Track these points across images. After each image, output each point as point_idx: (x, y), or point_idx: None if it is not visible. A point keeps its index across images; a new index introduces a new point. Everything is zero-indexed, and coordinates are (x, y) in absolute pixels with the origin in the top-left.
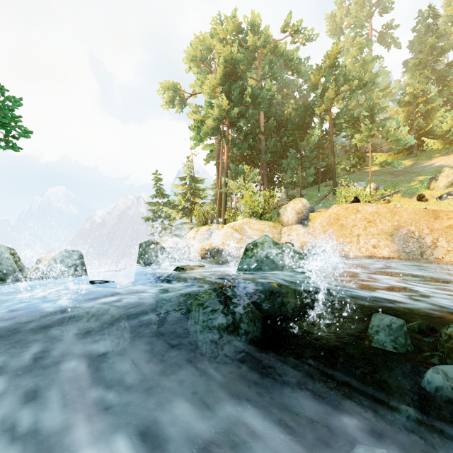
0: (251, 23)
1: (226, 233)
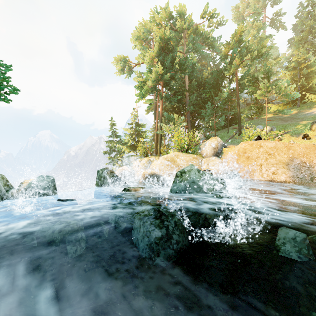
0: (179, 12)
1: (161, 162)
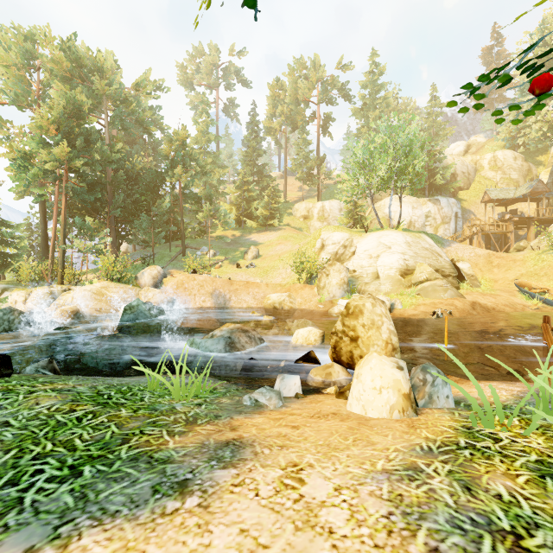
0: (97, 63)
1: (83, 296)
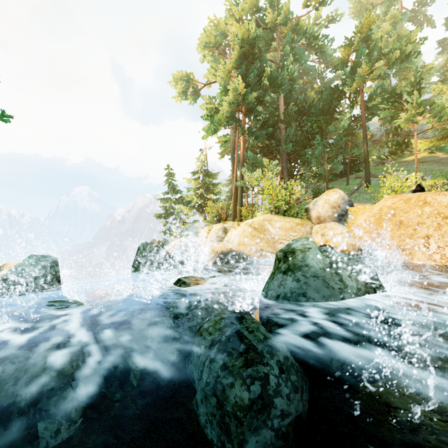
0: (270, 0)
1: (242, 232)
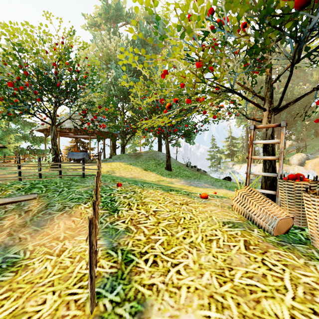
0: None
1: (260, 168)
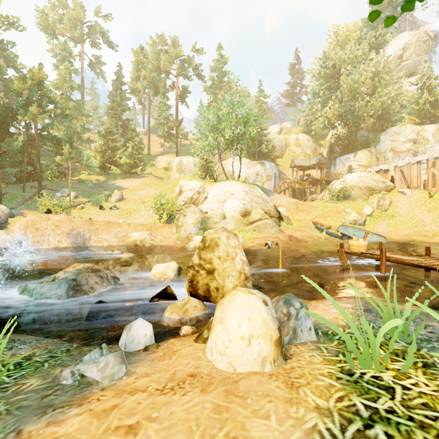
0: None
1: None
